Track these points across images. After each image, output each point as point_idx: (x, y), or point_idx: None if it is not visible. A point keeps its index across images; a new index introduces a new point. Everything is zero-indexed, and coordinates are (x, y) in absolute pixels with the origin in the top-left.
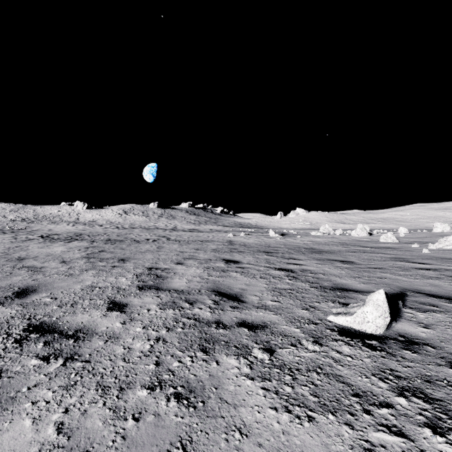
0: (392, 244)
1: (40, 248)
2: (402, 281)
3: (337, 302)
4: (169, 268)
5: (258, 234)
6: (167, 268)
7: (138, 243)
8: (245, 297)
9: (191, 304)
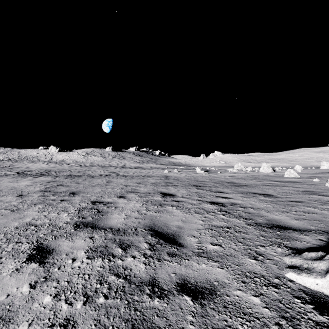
0: (295, 178)
1: (9, 183)
2: None
3: (284, 246)
4: (112, 202)
5: (187, 170)
6: (109, 202)
7: (92, 178)
8: (183, 239)
9: (124, 249)
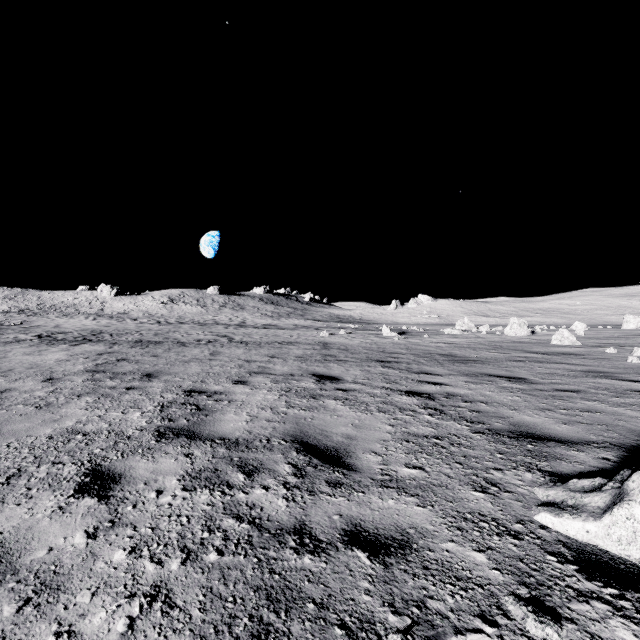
0: (572, 347)
1: (26, 356)
2: (631, 418)
3: (537, 470)
4: (222, 392)
5: (365, 332)
6: (218, 392)
7: (183, 346)
8: (355, 457)
9: (249, 474)
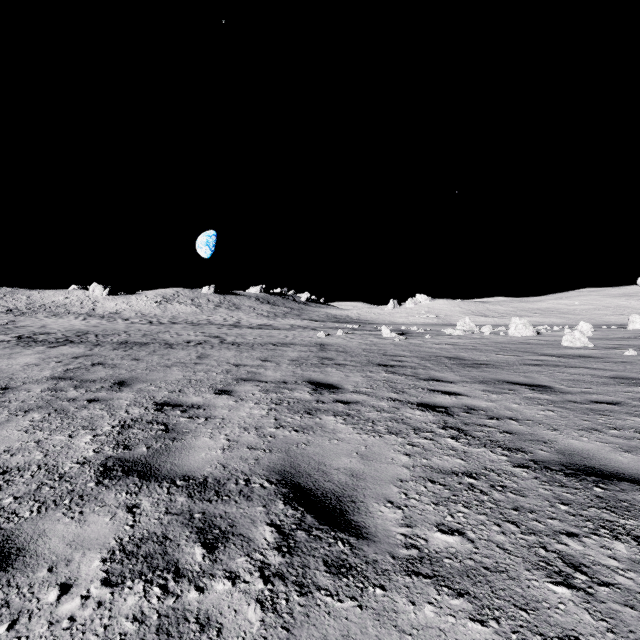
0: (586, 349)
1: None
2: None
3: (628, 535)
4: (201, 405)
5: (363, 332)
6: (195, 405)
7: (170, 348)
8: (364, 511)
9: (212, 547)
